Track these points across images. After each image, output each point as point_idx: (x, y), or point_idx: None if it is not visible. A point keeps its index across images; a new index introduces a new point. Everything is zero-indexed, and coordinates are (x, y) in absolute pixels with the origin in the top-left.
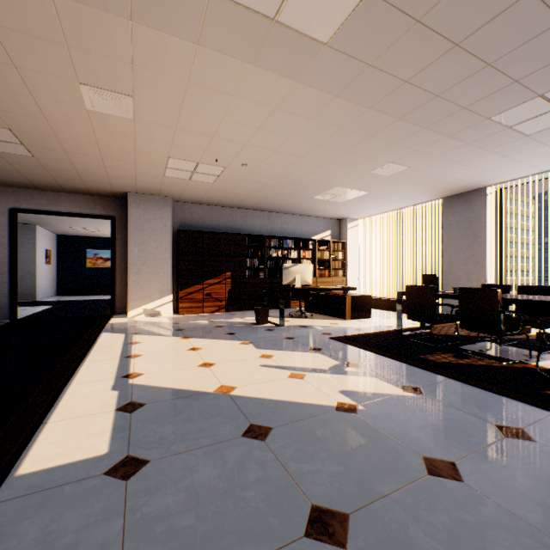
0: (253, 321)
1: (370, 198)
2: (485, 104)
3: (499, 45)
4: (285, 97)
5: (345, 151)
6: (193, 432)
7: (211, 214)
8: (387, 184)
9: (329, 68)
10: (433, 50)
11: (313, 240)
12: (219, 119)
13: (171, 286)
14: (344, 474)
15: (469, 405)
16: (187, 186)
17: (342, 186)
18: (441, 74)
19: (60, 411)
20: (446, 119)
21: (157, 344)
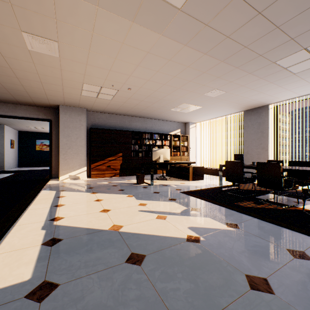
0: (135, 182)
1: (203, 110)
2: (272, 53)
3: (285, 14)
4: (154, 45)
5: (190, 81)
6: (92, 260)
7: (110, 119)
8: (213, 102)
9: (181, 26)
10: (245, 16)
11: (170, 134)
12: (113, 58)
13: (86, 161)
14: (194, 291)
15: (268, 235)
16: (95, 101)
17: (187, 103)
18: (249, 32)
19: (3, 246)
20: (249, 62)
21: (75, 197)
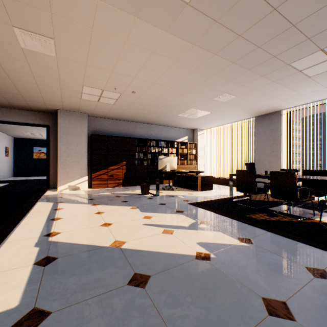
0: (139, 193)
1: (212, 116)
2: (287, 54)
3: (302, 10)
4: (160, 44)
5: (198, 84)
6: (90, 282)
7: (113, 125)
8: (222, 107)
9: (190, 23)
10: (259, 12)
11: (177, 142)
12: (116, 58)
13: (87, 170)
14: (206, 318)
15: (285, 251)
16: (97, 106)
17: (195, 108)
18: (262, 31)
19: None
20: (262, 64)
21: (74, 209)
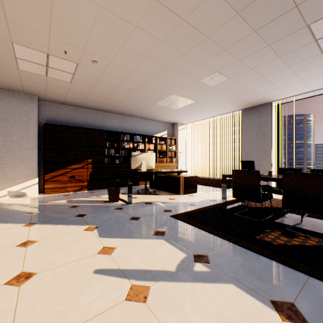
0: (106, 199)
1: (196, 106)
2: (314, 3)
3: None
4: None
5: (184, 54)
6: None
7: (76, 113)
8: (209, 94)
9: None
10: None
11: (155, 136)
12: None
13: (37, 171)
14: None
15: None
16: (47, 83)
17: (177, 93)
18: None
19: None
20: (276, 20)
21: None
